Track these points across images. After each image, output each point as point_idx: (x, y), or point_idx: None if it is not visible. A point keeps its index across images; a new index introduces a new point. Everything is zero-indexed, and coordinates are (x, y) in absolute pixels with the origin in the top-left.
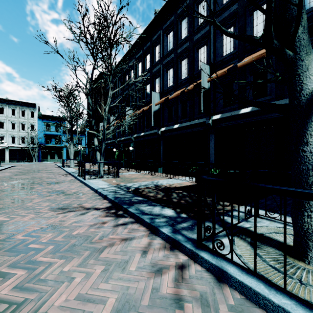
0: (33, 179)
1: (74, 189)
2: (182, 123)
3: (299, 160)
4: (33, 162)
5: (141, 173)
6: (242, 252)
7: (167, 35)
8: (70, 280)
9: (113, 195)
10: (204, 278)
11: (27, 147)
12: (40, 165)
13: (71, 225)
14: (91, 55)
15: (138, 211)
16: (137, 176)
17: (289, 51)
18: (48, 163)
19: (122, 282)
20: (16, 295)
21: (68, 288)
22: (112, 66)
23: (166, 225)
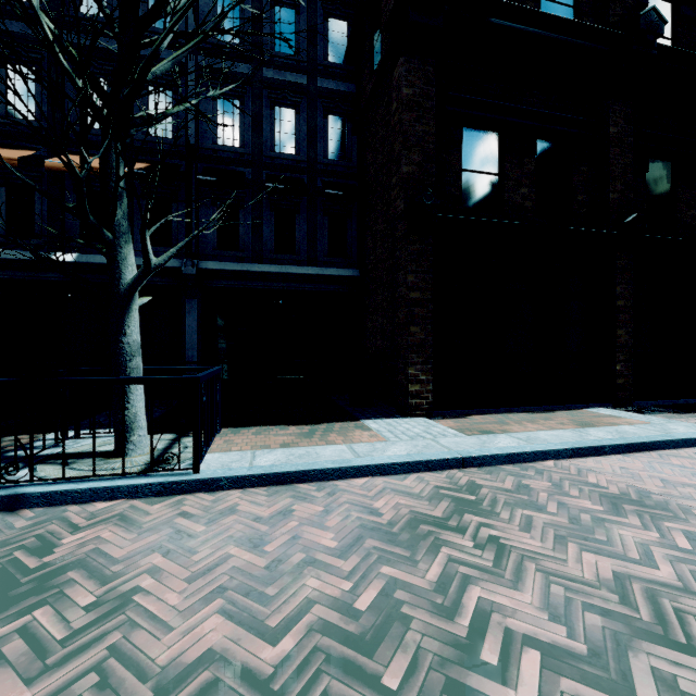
0: None
1: None
2: None
3: (119, 351)
4: None
5: None
6: (49, 473)
7: None
8: None
9: None
10: None
11: None
12: None
13: None
14: None
15: None
16: None
17: (109, 233)
18: None
19: None
20: None
21: None
22: None
23: None
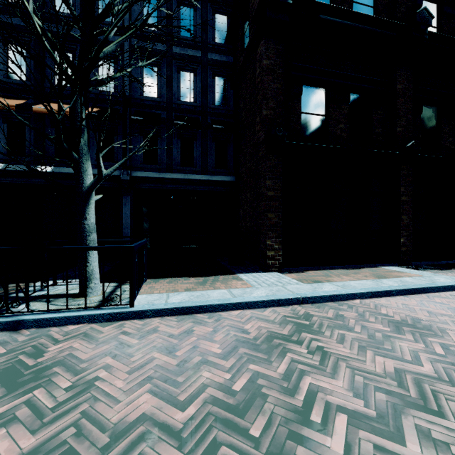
0: None
1: None
2: None
3: (82, 230)
4: None
5: None
6: (38, 307)
7: None
8: None
9: None
10: None
11: None
12: None
13: None
14: None
15: None
16: None
17: (76, 154)
18: None
19: None
20: None
21: None
22: None
23: None
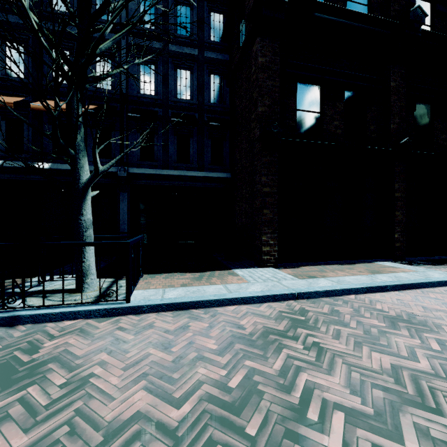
0: None
1: None
2: None
3: (78, 225)
4: None
5: None
6: (35, 302)
7: None
8: None
9: None
10: None
11: None
12: None
13: None
14: None
15: None
16: None
17: (72, 150)
18: None
19: None
20: None
21: None
22: None
23: None
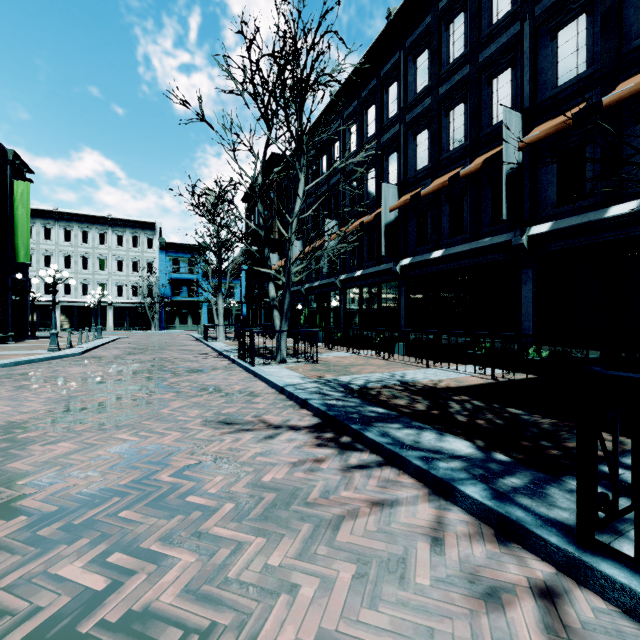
0: (160, 363)
1: (236, 384)
2: (452, 247)
3: None
4: (152, 330)
5: (359, 355)
6: None
7: (415, 59)
8: (291, 591)
9: (321, 401)
10: (626, 634)
11: (141, 304)
12: (164, 336)
13: (254, 461)
14: (265, 118)
15: (387, 438)
16: (354, 362)
17: None
18: (176, 332)
19: (411, 615)
20: (192, 610)
21: (293, 611)
22: (304, 136)
23: (469, 478)
